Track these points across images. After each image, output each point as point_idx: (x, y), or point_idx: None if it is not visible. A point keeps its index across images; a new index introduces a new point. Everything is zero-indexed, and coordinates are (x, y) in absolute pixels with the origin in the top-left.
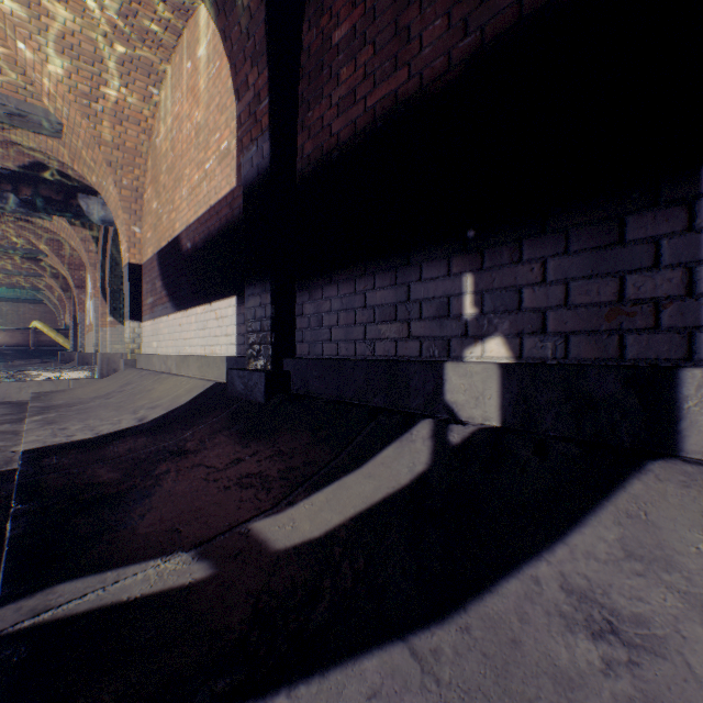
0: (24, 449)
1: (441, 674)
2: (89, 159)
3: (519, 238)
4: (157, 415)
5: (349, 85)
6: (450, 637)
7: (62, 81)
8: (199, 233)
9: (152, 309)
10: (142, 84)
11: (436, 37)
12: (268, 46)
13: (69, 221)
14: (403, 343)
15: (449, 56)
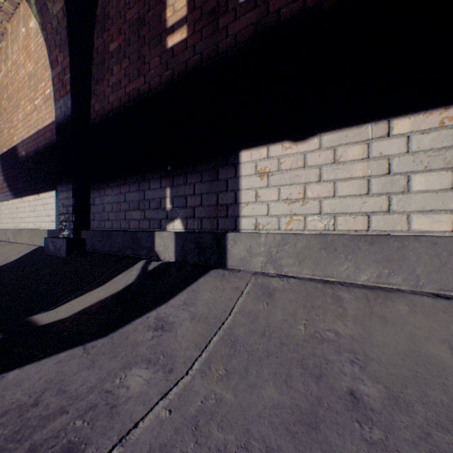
0: None
1: (91, 352)
2: None
3: (186, 173)
4: None
5: (118, 77)
6: (104, 341)
7: None
8: (31, 146)
9: None
10: None
11: (156, 66)
12: (69, 43)
13: None
14: (142, 221)
15: (161, 78)
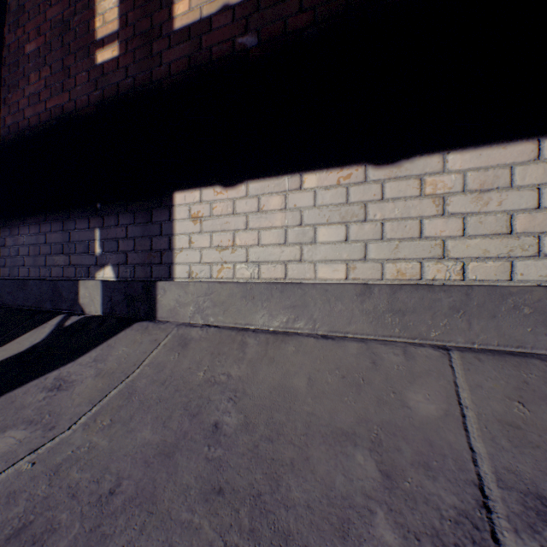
0: None
1: None
2: None
3: (118, 213)
4: None
5: (37, 87)
6: None
7: None
8: None
9: None
10: None
11: (84, 83)
12: None
13: None
14: (67, 268)
15: (90, 97)
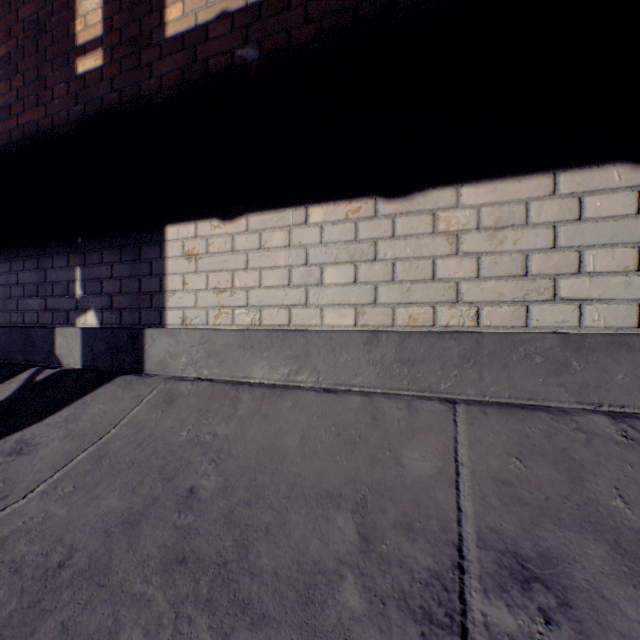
0: None
1: None
2: None
3: (102, 249)
4: None
5: (7, 99)
6: None
7: None
8: None
9: None
10: None
11: (62, 95)
12: None
13: None
14: (43, 314)
15: (69, 113)
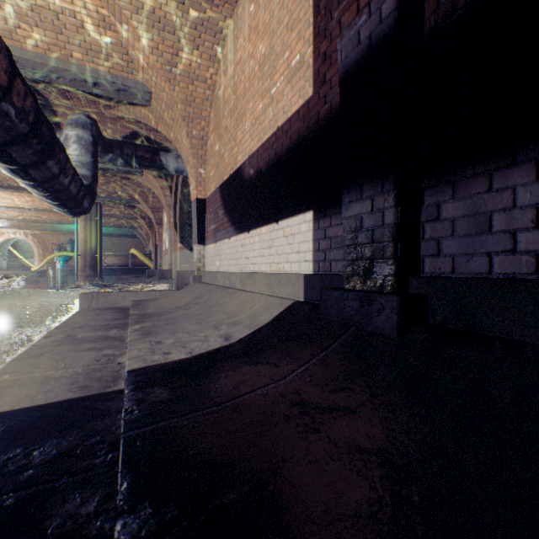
0: (128, 369)
1: None
2: (169, 119)
3: None
4: (242, 335)
5: None
6: None
7: (152, 53)
8: (263, 158)
9: (214, 234)
10: (209, 44)
11: None
12: None
13: (154, 174)
14: None
15: None
